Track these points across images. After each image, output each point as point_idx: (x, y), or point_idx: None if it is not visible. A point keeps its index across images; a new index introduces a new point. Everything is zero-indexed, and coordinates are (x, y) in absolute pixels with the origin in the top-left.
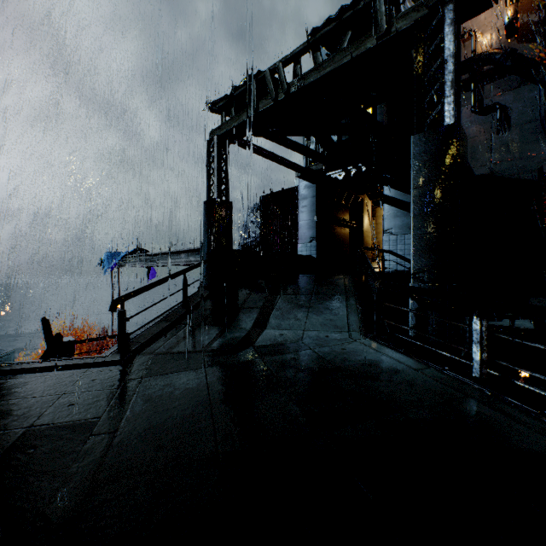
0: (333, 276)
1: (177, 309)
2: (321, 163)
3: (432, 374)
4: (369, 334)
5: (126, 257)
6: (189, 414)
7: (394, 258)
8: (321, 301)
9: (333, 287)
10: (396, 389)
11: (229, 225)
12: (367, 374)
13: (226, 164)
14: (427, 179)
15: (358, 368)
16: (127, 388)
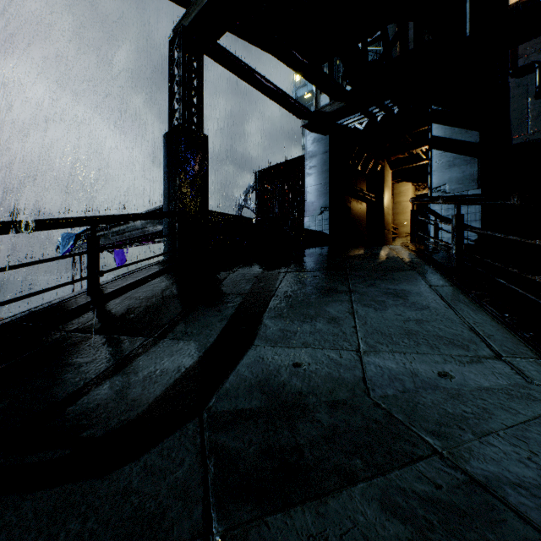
0: (371, 247)
1: (75, 297)
2: (337, 101)
3: None
4: None
5: (82, 236)
6: None
7: (449, 226)
8: (369, 281)
9: (379, 260)
10: None
11: (203, 171)
12: None
13: (198, 76)
14: None
15: None
16: None
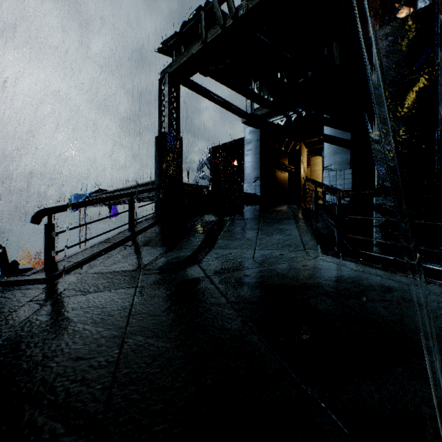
0: (279, 206)
1: (123, 232)
2: (265, 108)
3: (441, 291)
4: (330, 251)
5: (90, 196)
6: (83, 352)
7: None
8: (270, 224)
9: (280, 214)
10: (403, 312)
11: (180, 159)
12: (348, 293)
13: (176, 101)
14: (396, 75)
15: (332, 285)
16: (23, 311)
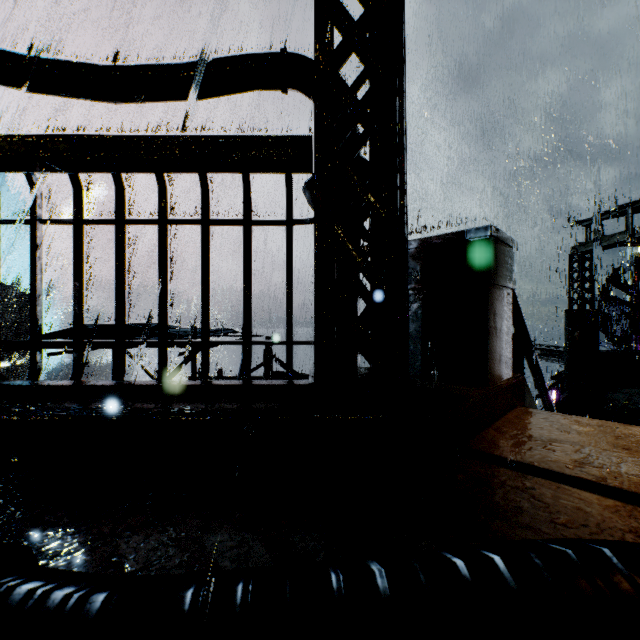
0: None
1: None
2: None
3: None
4: None
5: None
6: None
7: None
8: None
9: None
10: None
11: (595, 332)
12: None
13: (590, 274)
14: None
15: None
16: None
